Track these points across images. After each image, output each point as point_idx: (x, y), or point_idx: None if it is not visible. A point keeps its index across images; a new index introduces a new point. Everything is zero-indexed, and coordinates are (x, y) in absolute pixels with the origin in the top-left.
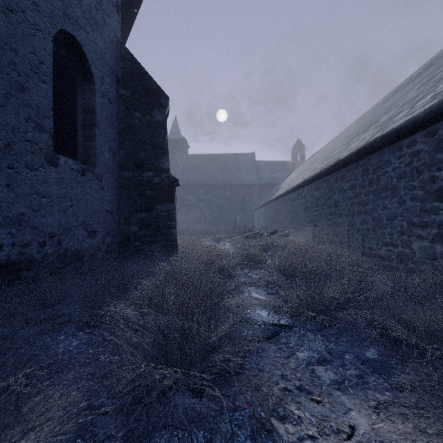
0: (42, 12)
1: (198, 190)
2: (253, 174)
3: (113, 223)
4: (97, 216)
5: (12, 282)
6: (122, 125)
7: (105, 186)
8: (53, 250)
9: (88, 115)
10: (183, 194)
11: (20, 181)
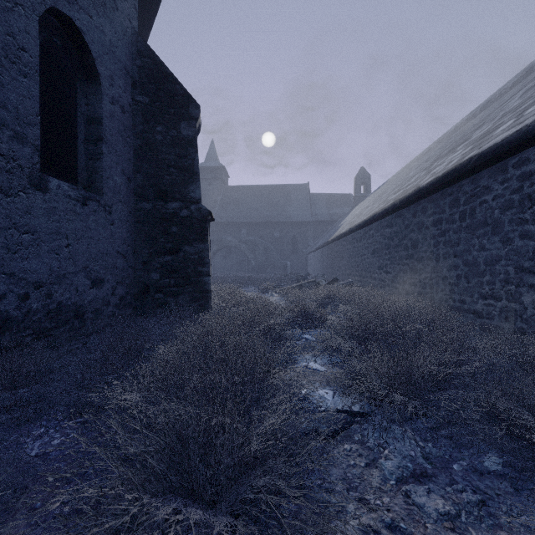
0: None
1: (240, 228)
2: (307, 209)
3: (128, 268)
4: (105, 259)
5: None
6: (140, 142)
7: (116, 220)
8: (40, 304)
9: (93, 126)
10: (222, 234)
11: None
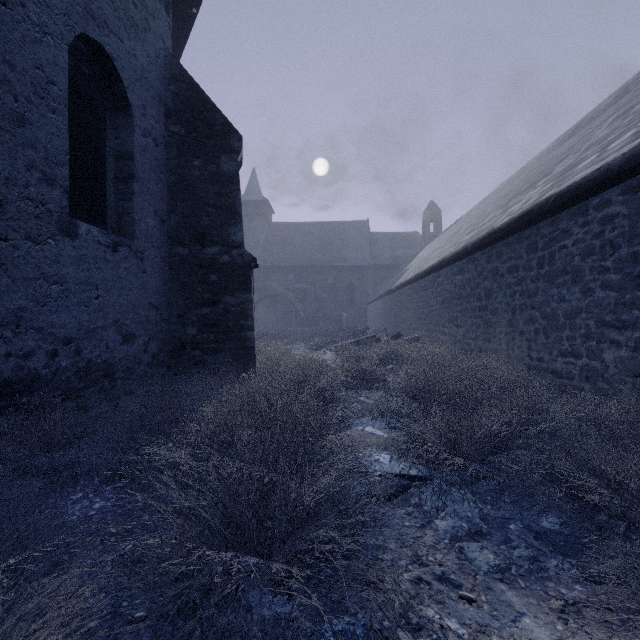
0: (52, 7)
1: (286, 274)
2: (366, 251)
3: (161, 322)
4: (137, 312)
5: (6, 410)
6: (174, 178)
7: (148, 268)
8: (69, 362)
9: (123, 162)
10: (265, 281)
11: (18, 259)
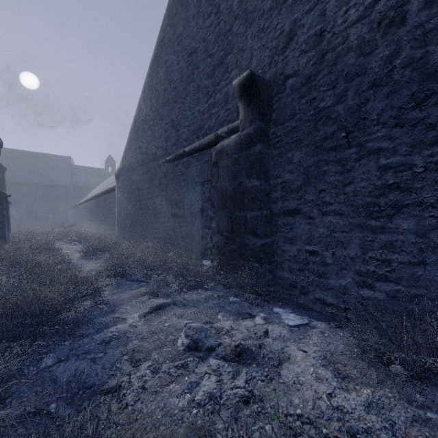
0: None
1: None
2: (69, 176)
3: None
4: None
5: None
6: None
7: None
8: None
9: None
10: None
11: None
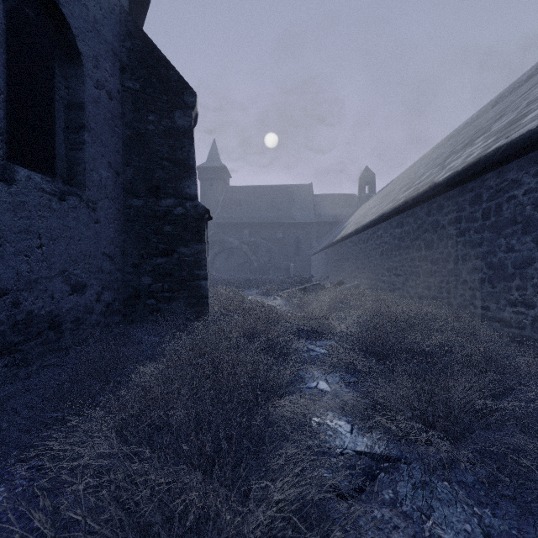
0: None
1: (242, 230)
2: (310, 210)
3: (116, 272)
4: (88, 262)
5: None
6: (129, 132)
7: (101, 218)
8: (4, 315)
9: (74, 112)
10: (224, 236)
11: None
